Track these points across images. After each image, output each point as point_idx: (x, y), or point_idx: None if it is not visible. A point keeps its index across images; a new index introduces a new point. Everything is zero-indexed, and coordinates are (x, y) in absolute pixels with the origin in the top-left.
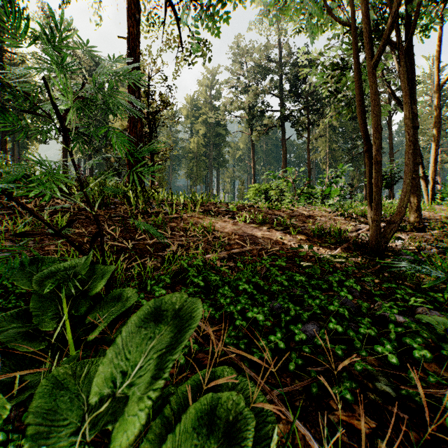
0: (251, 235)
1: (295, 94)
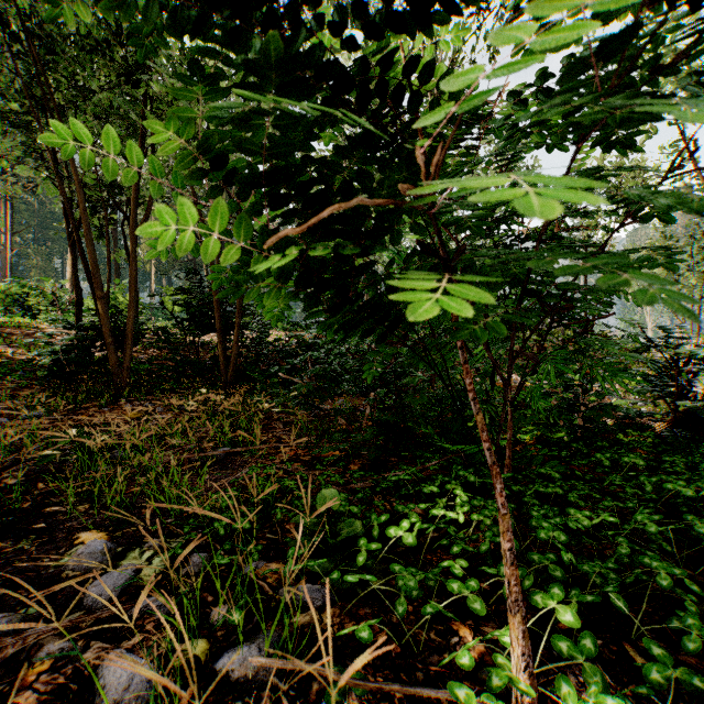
0: None
1: None
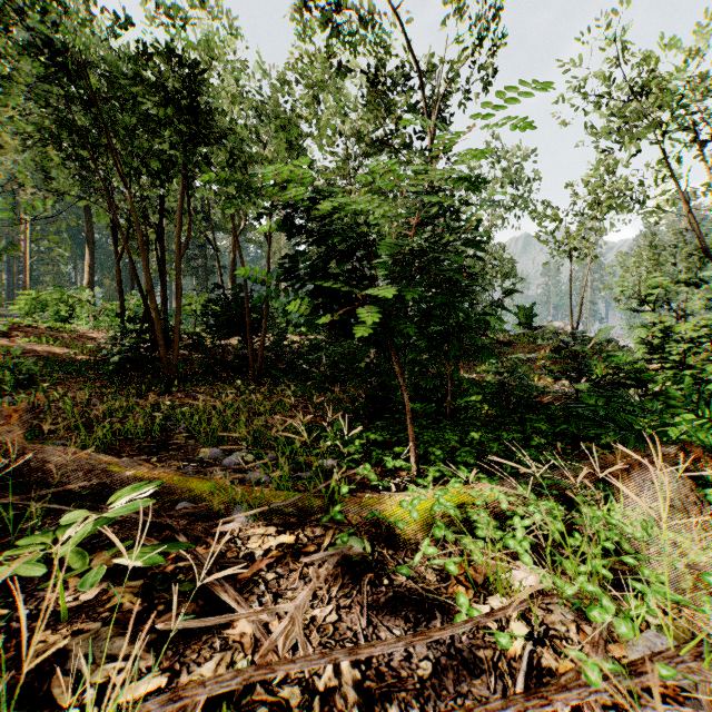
0: (33, 349)
1: None
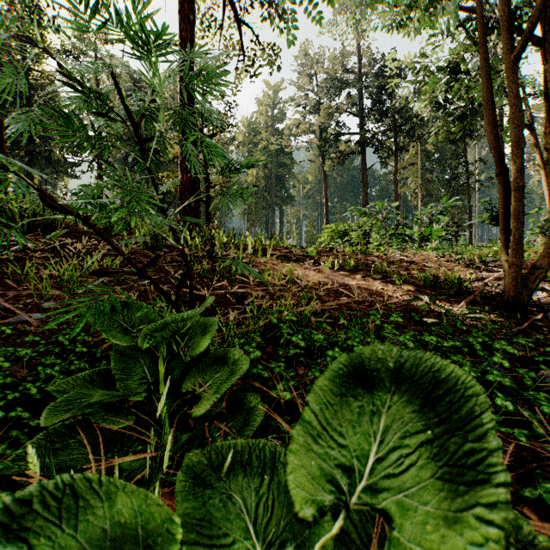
0: (344, 285)
1: (379, 111)
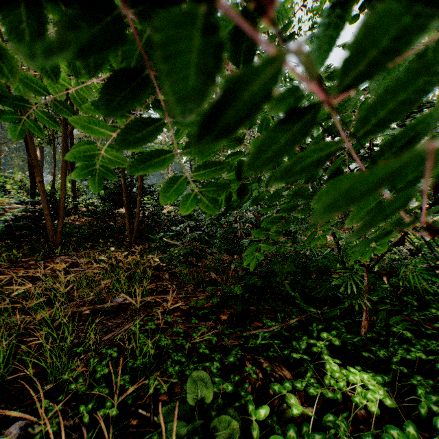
0: None
1: None
